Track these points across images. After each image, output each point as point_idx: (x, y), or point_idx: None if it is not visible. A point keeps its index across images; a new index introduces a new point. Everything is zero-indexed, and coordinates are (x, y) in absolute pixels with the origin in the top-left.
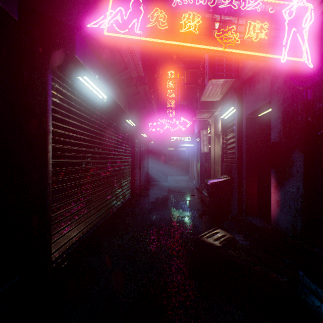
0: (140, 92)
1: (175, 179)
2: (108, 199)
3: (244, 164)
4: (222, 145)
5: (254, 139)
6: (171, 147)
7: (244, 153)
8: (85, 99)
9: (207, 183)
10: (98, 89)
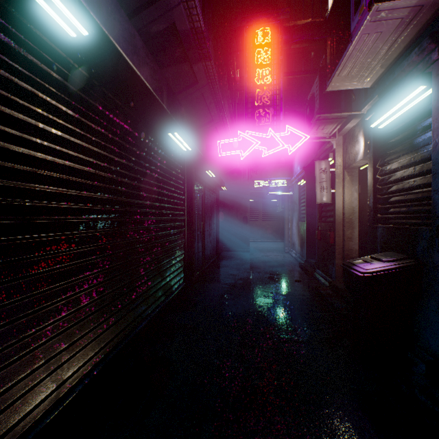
0: (199, 79)
1: (261, 247)
2: (120, 308)
3: None
4: (374, 184)
5: None
6: (254, 197)
7: None
8: (12, 28)
9: (347, 271)
10: None
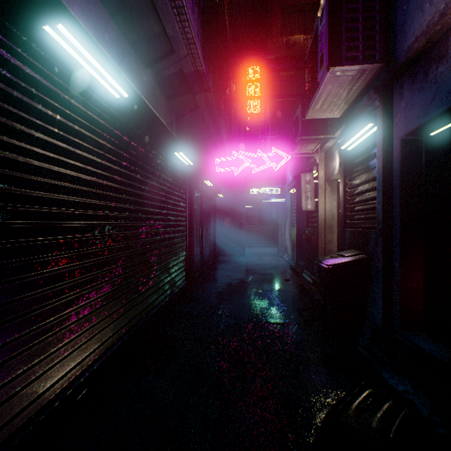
0: (200, 105)
1: (257, 252)
2: (140, 294)
3: (396, 230)
4: (344, 196)
5: (417, 182)
6: (250, 204)
7: (396, 209)
8: (80, 96)
9: (319, 265)
10: (104, 71)
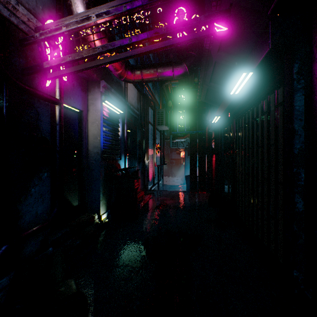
0: None
1: None
2: None
3: None
4: None
5: None
6: None
7: None
8: None
9: None
10: None
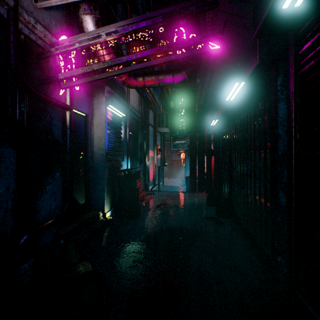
0: None
1: None
2: None
3: None
4: None
5: None
6: None
7: None
8: None
9: None
10: None
